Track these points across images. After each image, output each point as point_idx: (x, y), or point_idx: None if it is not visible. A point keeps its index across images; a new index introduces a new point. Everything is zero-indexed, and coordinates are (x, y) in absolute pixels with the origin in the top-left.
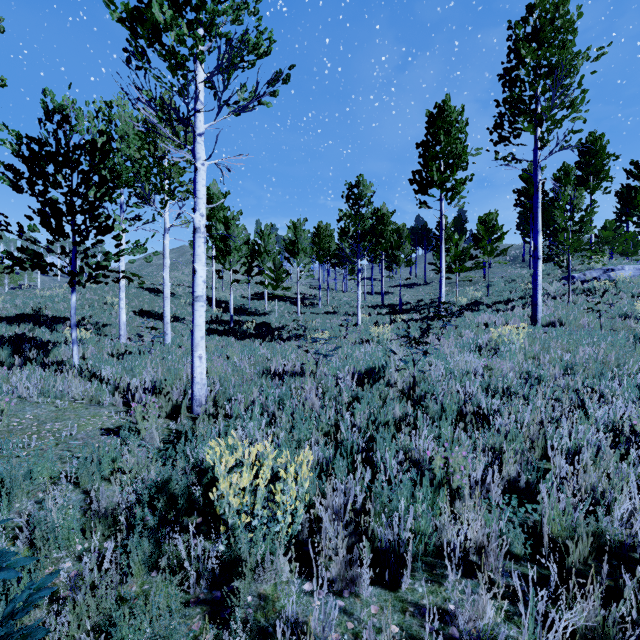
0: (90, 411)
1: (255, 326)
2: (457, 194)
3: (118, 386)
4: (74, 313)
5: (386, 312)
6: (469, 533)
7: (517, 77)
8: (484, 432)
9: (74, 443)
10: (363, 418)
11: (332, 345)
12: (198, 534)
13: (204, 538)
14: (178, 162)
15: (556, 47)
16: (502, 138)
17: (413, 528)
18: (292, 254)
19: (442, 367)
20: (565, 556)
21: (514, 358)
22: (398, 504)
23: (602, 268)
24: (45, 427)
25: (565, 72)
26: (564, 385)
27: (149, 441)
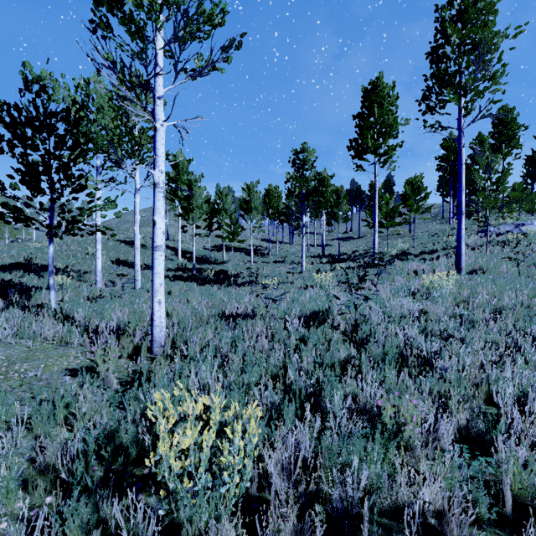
0: (59, 351)
1: (214, 273)
2: (389, 158)
3: (87, 328)
4: (51, 262)
5: (326, 261)
6: (426, 493)
7: (443, 54)
8: (425, 374)
9: (37, 384)
10: (310, 361)
11: (280, 290)
12: (144, 487)
13: (149, 492)
14: (147, 131)
15: (479, 26)
16: (430, 108)
17: (367, 488)
18: (246, 212)
19: (380, 311)
20: (534, 524)
21: (446, 302)
22: (350, 459)
23: (513, 223)
24: (13, 367)
25: (487, 48)
26: (497, 328)
27: (107, 383)
